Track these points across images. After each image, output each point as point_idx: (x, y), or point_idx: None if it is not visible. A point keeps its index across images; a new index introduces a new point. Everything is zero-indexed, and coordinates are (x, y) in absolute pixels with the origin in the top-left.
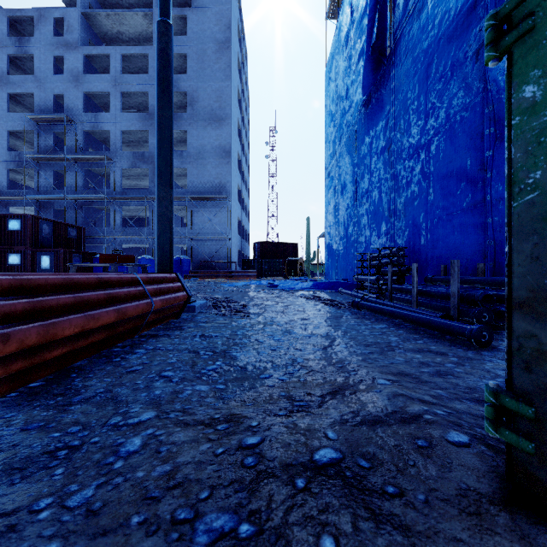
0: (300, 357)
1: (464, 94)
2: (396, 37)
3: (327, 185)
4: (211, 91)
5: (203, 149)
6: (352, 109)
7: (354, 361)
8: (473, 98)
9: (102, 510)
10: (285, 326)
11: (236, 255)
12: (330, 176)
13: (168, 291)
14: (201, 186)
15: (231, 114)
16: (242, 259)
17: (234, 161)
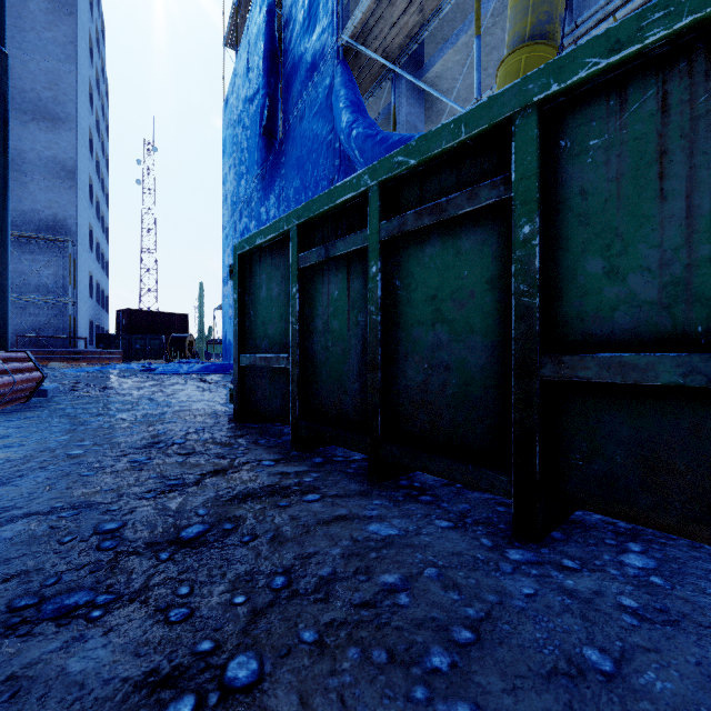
0: (170, 411)
1: None
2: (285, 126)
3: (225, 249)
4: (38, 70)
5: (21, 156)
6: (248, 177)
7: (207, 408)
8: None
9: (68, 443)
10: (161, 399)
11: (85, 327)
12: (228, 238)
13: (23, 370)
14: (16, 215)
15: (76, 116)
16: (96, 333)
17: (82, 187)
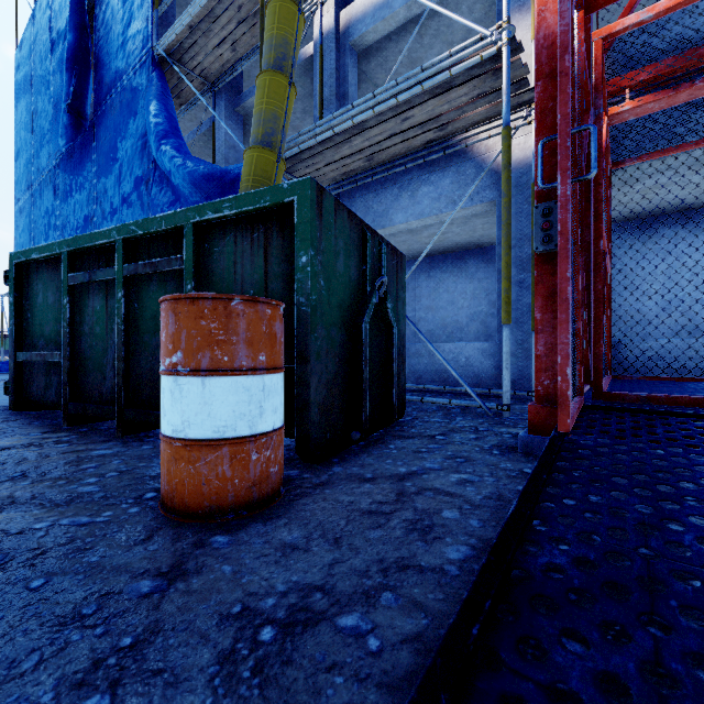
0: None
1: (141, 209)
2: (98, 110)
3: (19, 224)
4: None
5: None
6: (50, 151)
7: None
8: (145, 216)
9: None
10: None
11: None
12: (23, 213)
13: None
14: None
15: None
16: None
17: None
